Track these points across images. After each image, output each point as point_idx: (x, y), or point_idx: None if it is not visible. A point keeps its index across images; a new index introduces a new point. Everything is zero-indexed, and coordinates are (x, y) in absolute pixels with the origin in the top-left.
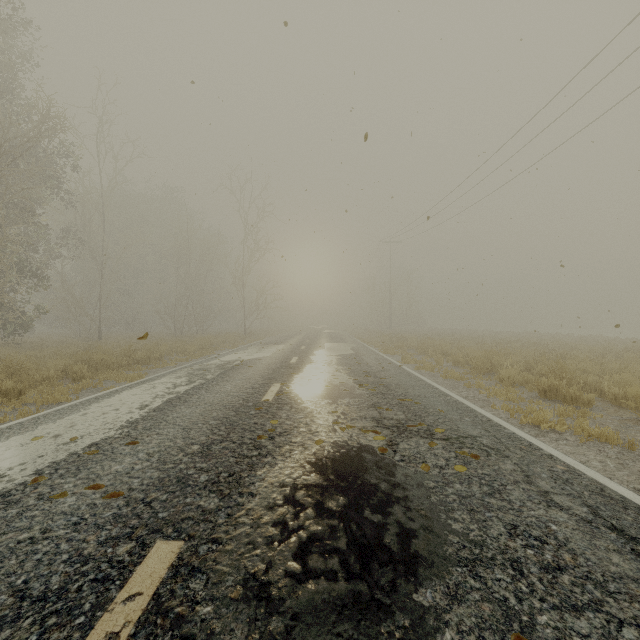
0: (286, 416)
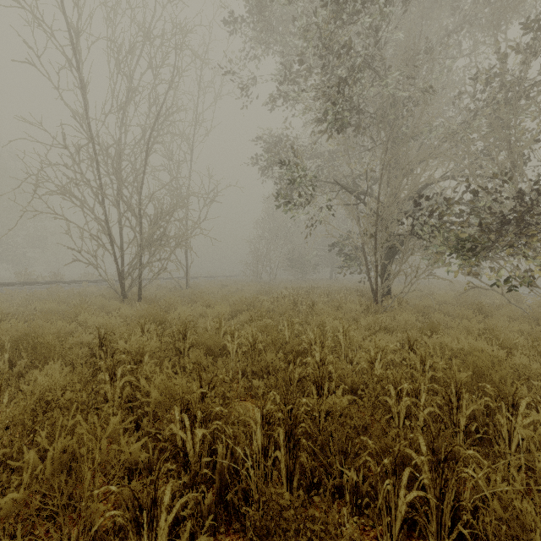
0: None
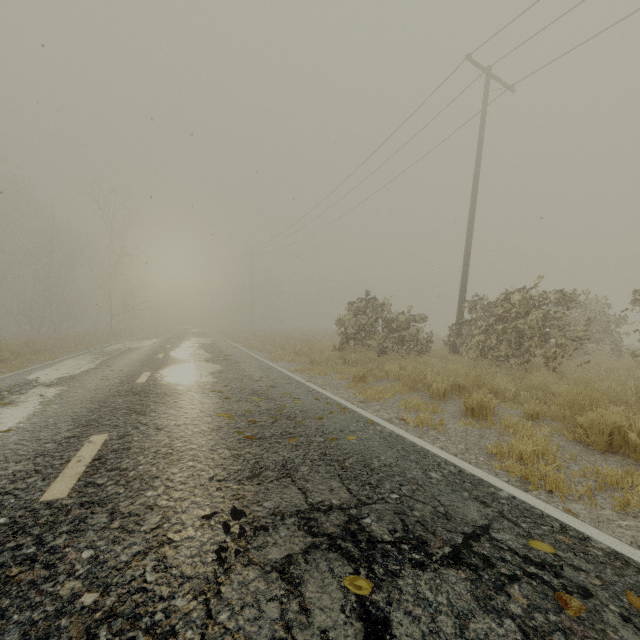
0: (171, 360)
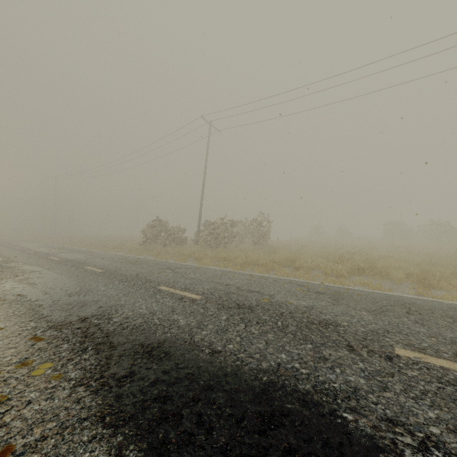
0: (47, 253)
